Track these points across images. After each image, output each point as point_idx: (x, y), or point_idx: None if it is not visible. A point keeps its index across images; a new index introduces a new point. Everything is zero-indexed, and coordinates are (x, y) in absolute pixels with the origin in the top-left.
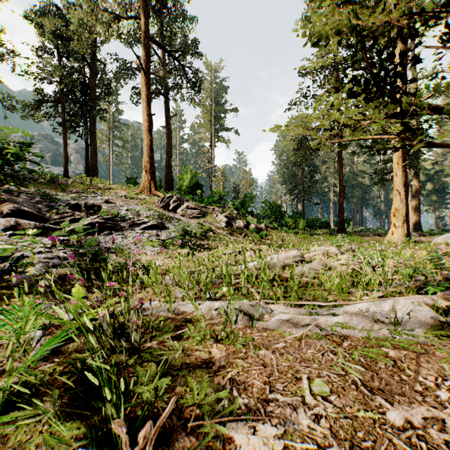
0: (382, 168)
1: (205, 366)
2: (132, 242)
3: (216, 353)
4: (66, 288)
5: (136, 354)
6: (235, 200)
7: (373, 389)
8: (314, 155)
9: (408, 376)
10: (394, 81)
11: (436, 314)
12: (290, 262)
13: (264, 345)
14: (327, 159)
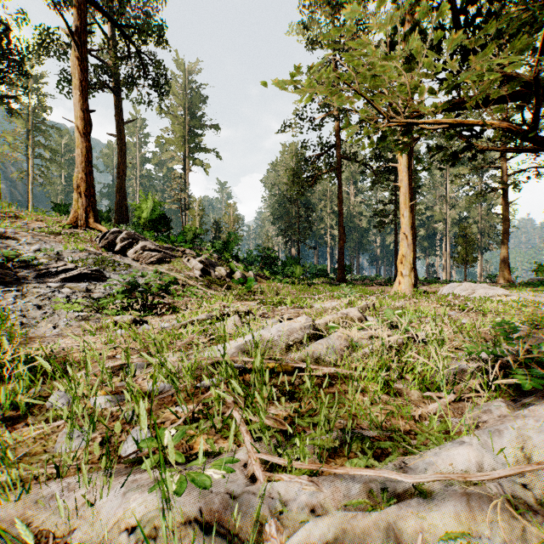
0: (382, 209)
1: None
2: (34, 303)
3: None
4: None
5: None
6: (216, 241)
7: None
8: (310, 191)
9: None
10: None
11: None
12: (298, 337)
13: None
14: (323, 197)
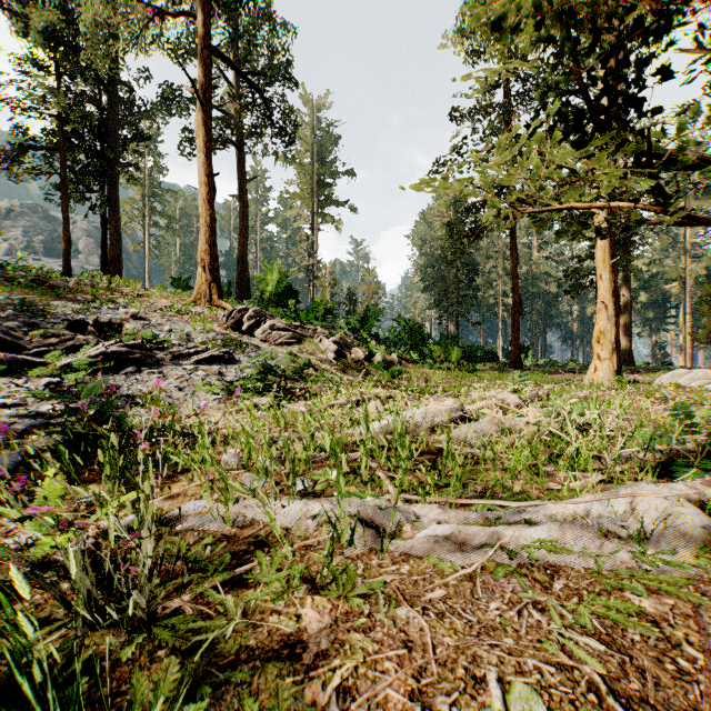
0: (577, 268)
1: (288, 654)
2: (176, 385)
3: (311, 618)
4: (37, 475)
5: (142, 632)
6: (351, 317)
7: (631, 701)
8: (474, 247)
9: (690, 661)
10: (625, 108)
11: (710, 520)
12: (443, 420)
13: (405, 595)
14: (493, 253)
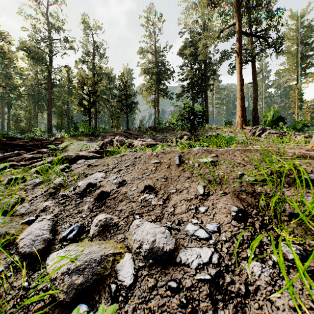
0: None
1: None
2: None
3: None
4: None
5: None
6: None
7: None
8: None
9: None
10: None
11: None
12: None
13: None
14: None
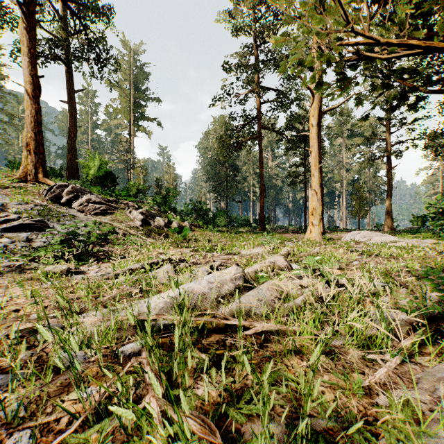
0: (294, 171)
1: None
2: None
3: None
4: None
5: None
6: (158, 196)
7: None
8: (236, 156)
9: None
10: None
11: None
12: (228, 288)
13: None
14: (247, 160)
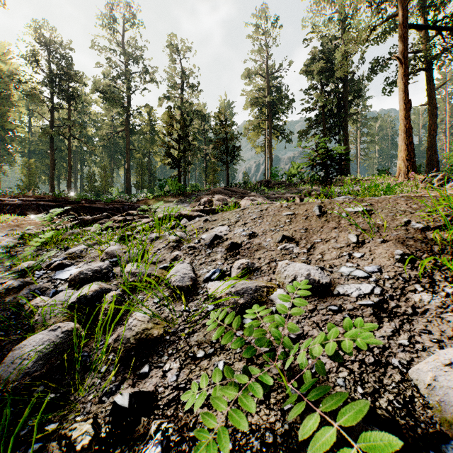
0: None
1: None
2: None
3: None
4: None
5: None
6: None
7: None
8: None
9: None
10: None
11: None
12: None
13: None
14: None
